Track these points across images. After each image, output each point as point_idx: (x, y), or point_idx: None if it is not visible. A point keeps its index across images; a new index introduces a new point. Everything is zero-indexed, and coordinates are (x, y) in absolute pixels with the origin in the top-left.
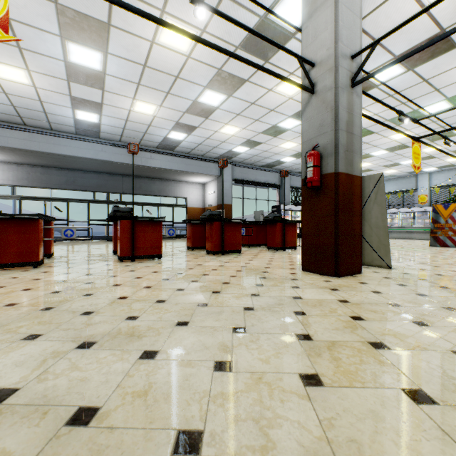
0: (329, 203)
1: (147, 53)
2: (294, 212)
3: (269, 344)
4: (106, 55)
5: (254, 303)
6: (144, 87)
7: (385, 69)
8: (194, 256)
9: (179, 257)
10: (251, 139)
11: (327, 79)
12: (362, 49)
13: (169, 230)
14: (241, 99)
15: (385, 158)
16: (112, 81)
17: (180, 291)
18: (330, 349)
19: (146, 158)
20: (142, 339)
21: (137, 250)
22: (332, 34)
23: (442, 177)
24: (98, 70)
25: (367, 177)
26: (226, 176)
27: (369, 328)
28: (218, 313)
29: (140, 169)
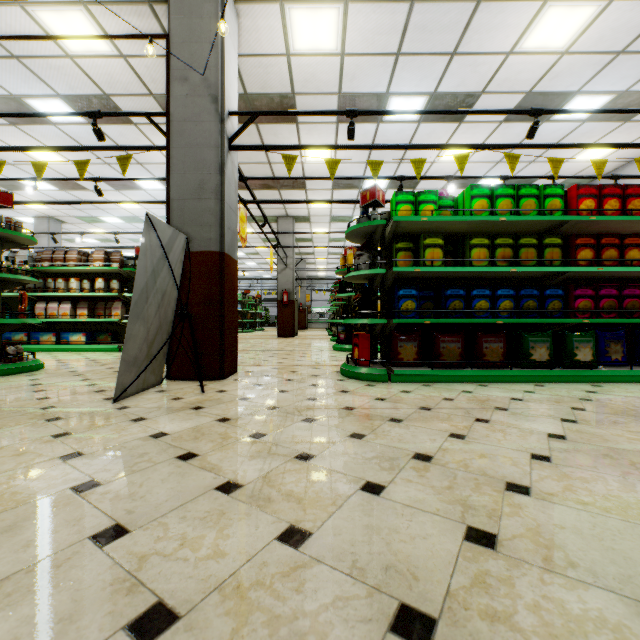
0: None
1: None
2: None
3: None
4: None
5: None
6: None
7: None
8: None
9: None
10: None
11: None
12: None
13: None
14: None
15: None
16: None
17: None
18: None
19: None
20: None
21: None
22: None
23: None
24: None
25: None
26: None
27: None
28: None
29: None
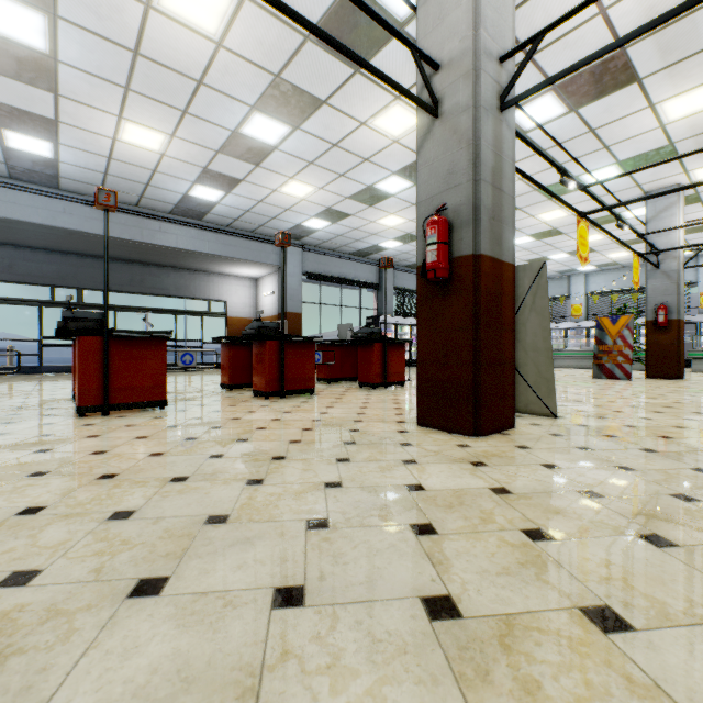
0: (464, 308)
1: (138, 26)
2: (400, 327)
3: (360, 645)
4: (55, 22)
5: (330, 508)
6: (139, 97)
7: (557, 80)
8: (231, 402)
9: (201, 404)
10: (332, 207)
11: (461, 92)
12: (518, 45)
13: (184, 355)
14: (316, 135)
15: (529, 249)
16: (72, 77)
17: (178, 482)
18: (506, 647)
19: (151, 230)
20: (3, 667)
21: (114, 393)
22: (469, 13)
23: (602, 279)
24: (41, 52)
25: (520, 267)
26: (294, 267)
27: (569, 564)
28: (247, 544)
29: (140, 250)
